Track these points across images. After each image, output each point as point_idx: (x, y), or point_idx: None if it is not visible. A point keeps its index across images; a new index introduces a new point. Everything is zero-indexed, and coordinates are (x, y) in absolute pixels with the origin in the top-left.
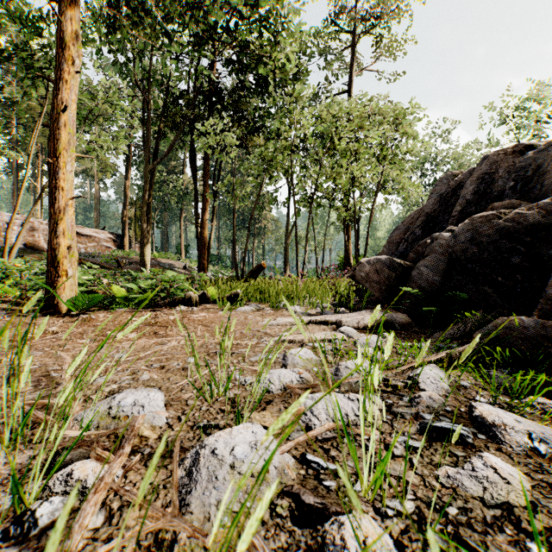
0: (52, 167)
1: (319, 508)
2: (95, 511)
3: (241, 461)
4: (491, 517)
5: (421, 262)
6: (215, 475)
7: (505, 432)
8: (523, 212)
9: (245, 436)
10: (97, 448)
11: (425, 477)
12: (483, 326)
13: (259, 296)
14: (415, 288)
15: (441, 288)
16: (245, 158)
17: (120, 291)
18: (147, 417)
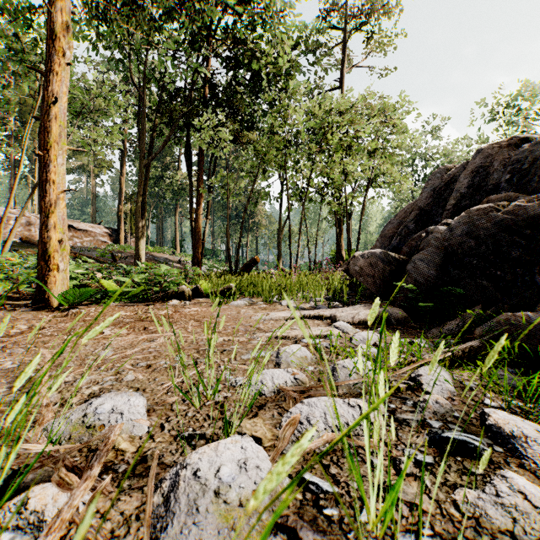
0: (43, 160)
1: None
2: None
3: (228, 486)
4: None
5: (416, 256)
6: (196, 505)
7: (526, 445)
8: (522, 204)
9: (233, 453)
10: (61, 469)
11: (441, 502)
12: (482, 321)
13: (252, 290)
14: (410, 282)
15: (437, 282)
16: (239, 154)
17: (112, 285)
18: (126, 425)
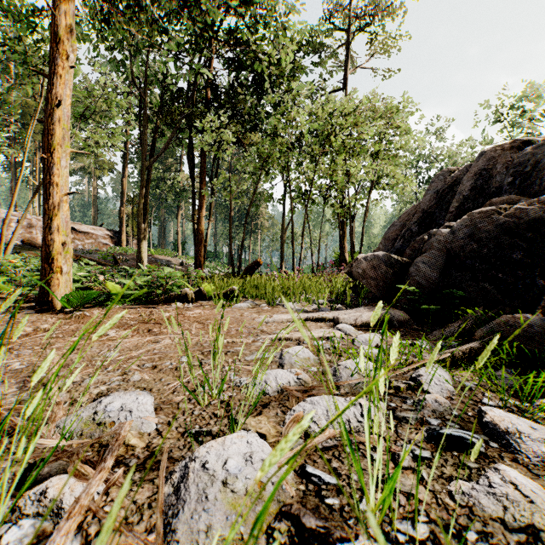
0: (46, 163)
1: (322, 533)
2: (65, 542)
3: (235, 477)
4: (515, 544)
5: (419, 258)
6: (205, 494)
7: (520, 441)
8: (523, 207)
9: (239, 447)
10: (76, 462)
11: (437, 493)
12: (484, 323)
13: (255, 292)
14: (413, 285)
15: (439, 285)
16: (241, 156)
17: (115, 288)
18: (135, 423)
